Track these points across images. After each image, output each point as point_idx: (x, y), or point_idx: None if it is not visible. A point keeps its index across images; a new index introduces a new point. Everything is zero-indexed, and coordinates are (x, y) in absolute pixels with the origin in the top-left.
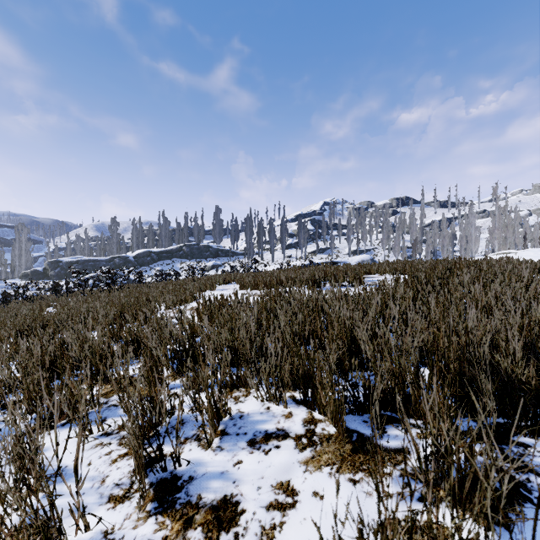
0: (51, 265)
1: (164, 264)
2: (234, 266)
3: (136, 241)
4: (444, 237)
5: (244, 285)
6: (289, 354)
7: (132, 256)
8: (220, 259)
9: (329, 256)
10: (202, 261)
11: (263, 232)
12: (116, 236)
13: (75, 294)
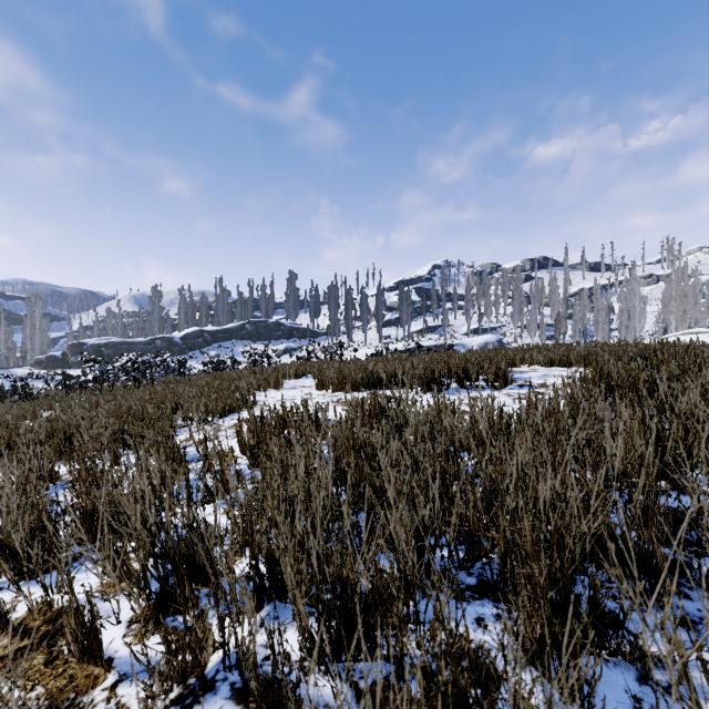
0: (72, 349)
1: (221, 347)
2: (313, 350)
3: (184, 317)
4: (598, 311)
5: (322, 383)
6: (412, 599)
7: (179, 337)
8: (295, 341)
9: (441, 337)
10: (271, 343)
11: (353, 304)
12: (157, 311)
13: (91, 391)
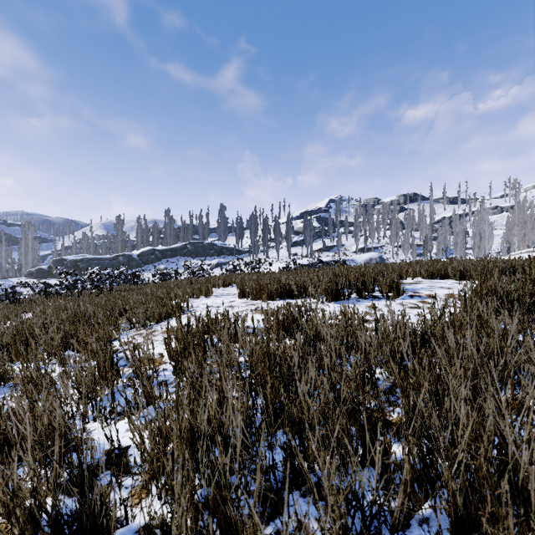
0: (55, 263)
1: (169, 262)
2: (238, 264)
3: (140, 239)
4: (457, 234)
5: (243, 292)
6: None
7: (137, 255)
8: (225, 257)
9: (336, 254)
10: (206, 259)
11: (268, 229)
12: (120, 234)
13: (65, 297)
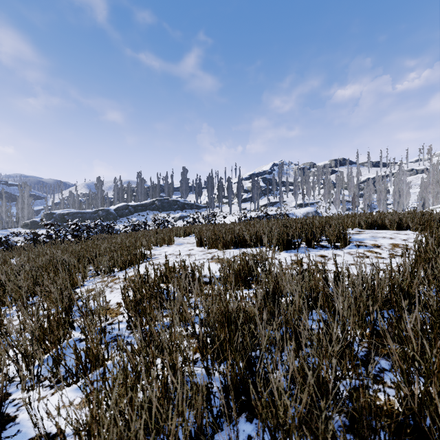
0: (46, 216)
1: (140, 215)
2: (197, 217)
3: (117, 197)
4: (380, 192)
5: (201, 242)
6: None
7: (113, 209)
8: (186, 211)
9: (278, 209)
10: (171, 213)
11: (222, 188)
12: (100, 192)
13: (50, 244)
